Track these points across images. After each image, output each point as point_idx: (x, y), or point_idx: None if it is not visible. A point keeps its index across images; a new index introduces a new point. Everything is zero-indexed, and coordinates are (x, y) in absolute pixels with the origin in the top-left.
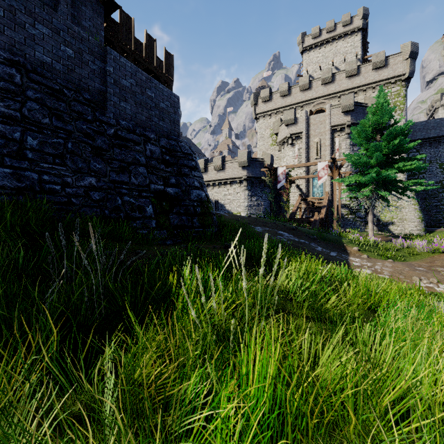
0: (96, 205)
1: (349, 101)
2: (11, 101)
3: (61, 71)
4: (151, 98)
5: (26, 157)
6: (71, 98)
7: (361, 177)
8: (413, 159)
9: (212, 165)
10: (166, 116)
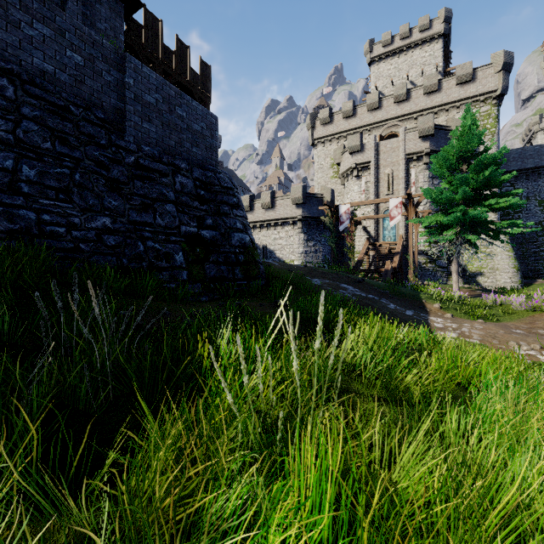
0: (111, 252)
1: (428, 123)
2: (1, 120)
3: (67, 83)
4: (182, 118)
5: (21, 192)
6: (80, 117)
7: (444, 217)
8: (508, 194)
9: (259, 202)
10: (200, 140)
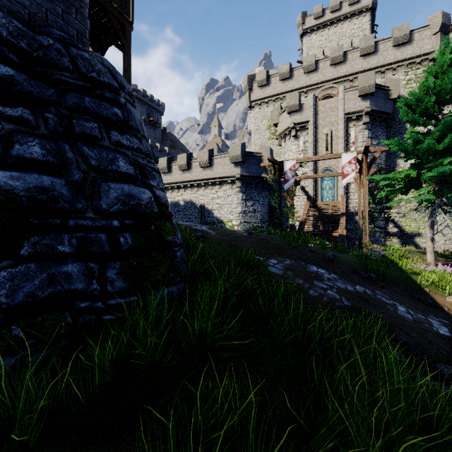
0: None
1: (369, 82)
2: None
3: None
4: None
5: None
6: None
7: (415, 173)
8: None
9: (197, 161)
10: None
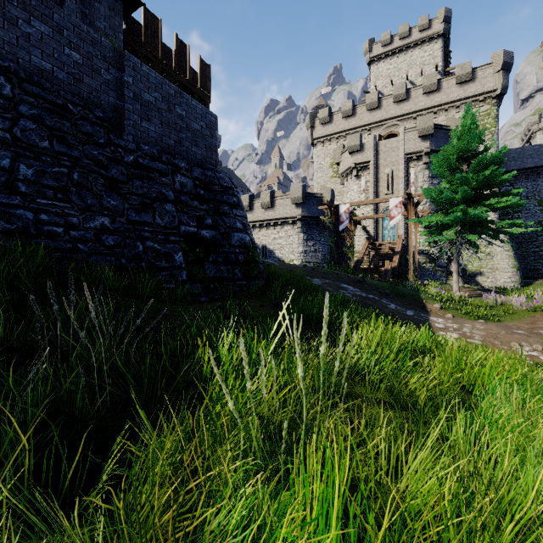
0: (110, 252)
1: (427, 123)
2: None
3: (65, 81)
4: (181, 117)
5: (18, 191)
6: (78, 115)
7: (444, 216)
8: (508, 194)
9: (259, 202)
10: (200, 139)
